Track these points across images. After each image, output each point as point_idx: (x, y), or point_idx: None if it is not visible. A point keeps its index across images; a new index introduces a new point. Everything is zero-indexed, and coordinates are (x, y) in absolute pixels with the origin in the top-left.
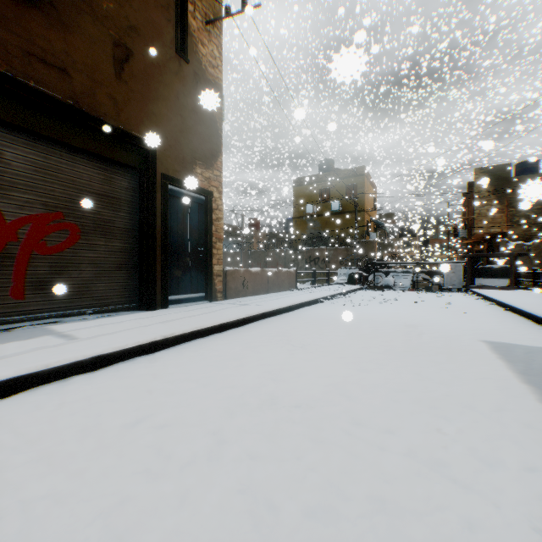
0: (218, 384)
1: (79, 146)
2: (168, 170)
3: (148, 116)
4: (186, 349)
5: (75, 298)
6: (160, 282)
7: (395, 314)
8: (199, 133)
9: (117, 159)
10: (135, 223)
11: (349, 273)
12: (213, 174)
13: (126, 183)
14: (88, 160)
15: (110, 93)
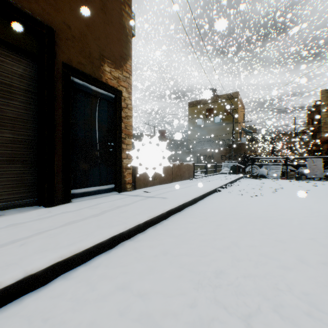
0: None
1: None
2: (72, 61)
3: None
4: None
5: None
6: (61, 176)
7: (307, 210)
8: (107, 33)
9: (3, 38)
10: (34, 114)
11: (231, 166)
12: (123, 75)
13: (21, 69)
14: None
15: None
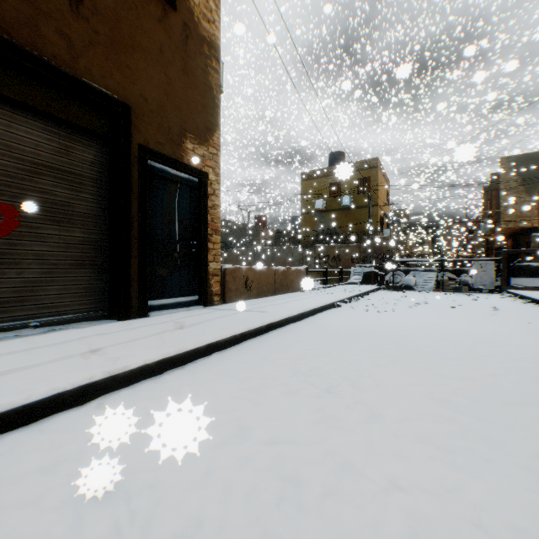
0: (162, 521)
1: (15, 97)
2: (149, 141)
3: (120, 69)
4: (144, 394)
5: (13, 306)
6: (137, 283)
7: (438, 325)
8: (190, 99)
9: (75, 122)
10: (105, 208)
11: (363, 272)
12: (209, 152)
13: (91, 155)
14: (33, 120)
15: (62, 30)
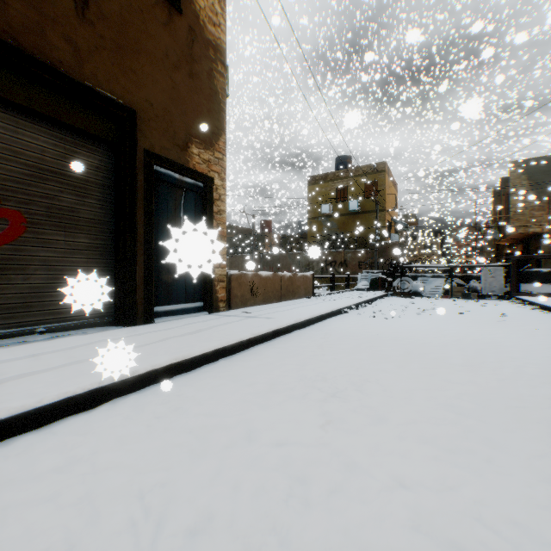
0: (176, 516)
1: (22, 103)
2: (154, 146)
3: (125, 73)
4: (153, 398)
5: (19, 312)
6: (142, 289)
7: (445, 331)
8: (195, 104)
9: (81, 127)
10: (110, 214)
11: (371, 278)
12: (214, 157)
13: (97, 160)
14: (39, 126)
15: (68, 35)
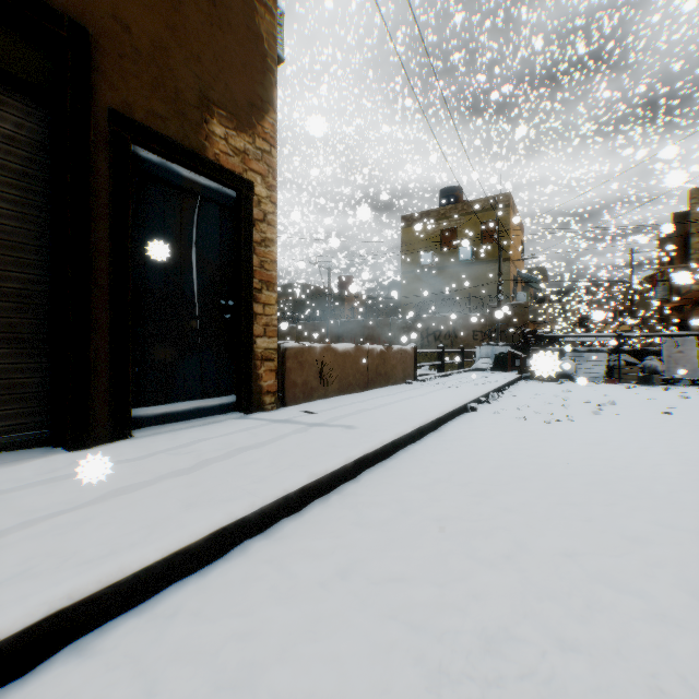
0: None
1: None
2: (133, 109)
3: None
4: None
5: None
6: (106, 377)
7: (682, 456)
8: (219, 48)
9: None
10: (41, 231)
11: (495, 354)
12: (255, 147)
13: (9, 124)
14: None
15: None
